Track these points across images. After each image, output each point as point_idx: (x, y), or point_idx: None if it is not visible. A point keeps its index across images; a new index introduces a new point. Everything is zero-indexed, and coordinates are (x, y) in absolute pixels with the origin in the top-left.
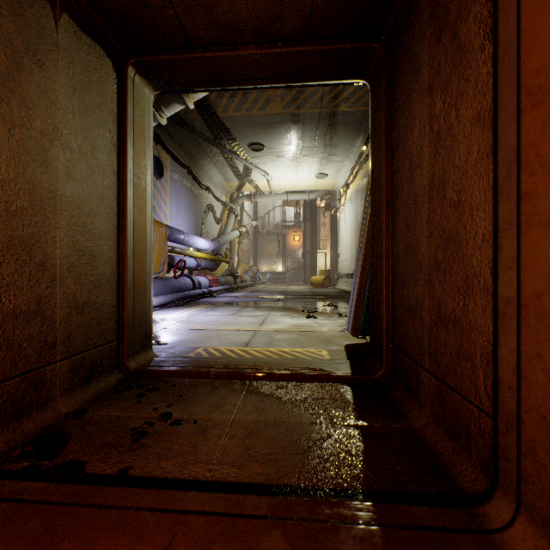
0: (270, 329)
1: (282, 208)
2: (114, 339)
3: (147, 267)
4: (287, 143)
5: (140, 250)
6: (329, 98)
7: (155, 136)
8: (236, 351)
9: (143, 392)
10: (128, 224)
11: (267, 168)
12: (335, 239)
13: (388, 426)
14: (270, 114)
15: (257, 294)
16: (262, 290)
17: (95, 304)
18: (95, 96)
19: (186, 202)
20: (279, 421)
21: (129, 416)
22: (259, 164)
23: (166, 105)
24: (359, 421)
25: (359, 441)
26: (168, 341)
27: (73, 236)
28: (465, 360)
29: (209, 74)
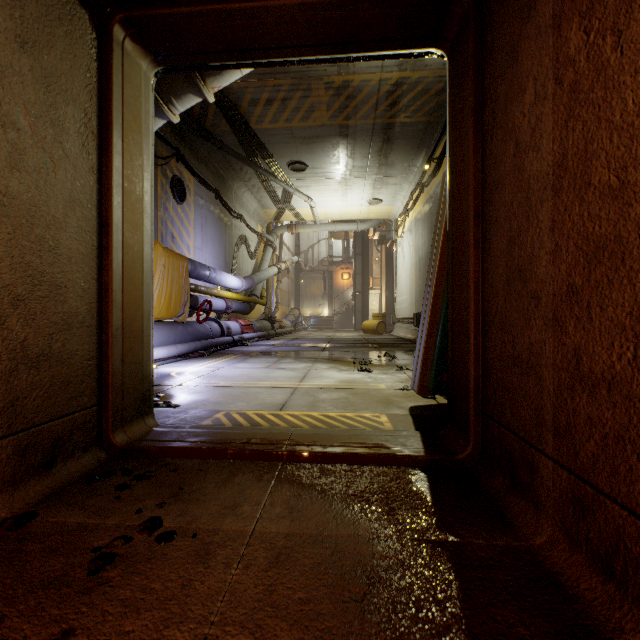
0: (313, 386)
1: (328, 241)
2: (93, 403)
3: (144, 305)
4: (334, 161)
5: (133, 281)
6: (385, 106)
7: (176, 151)
8: (268, 417)
9: (129, 481)
10: (114, 244)
11: (311, 192)
12: (391, 277)
13: (490, 544)
14: (314, 126)
15: (298, 342)
16: (305, 337)
17: (61, 355)
18: (61, 58)
19: (213, 232)
20: (323, 534)
21: (96, 524)
22: (300, 188)
23: (177, 96)
24: (445, 534)
25: (450, 573)
26: (182, 402)
27: (21, 256)
28: (638, 452)
29: (227, 39)
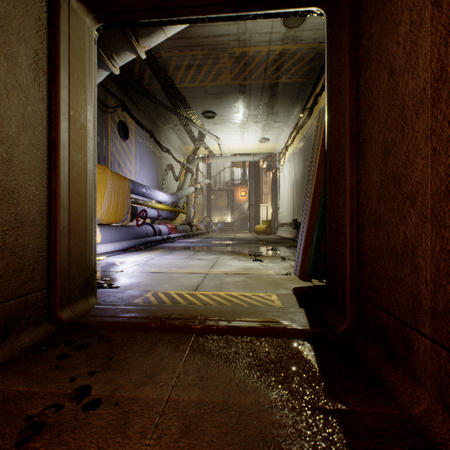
0: (220, 272)
1: (231, 169)
2: (43, 287)
3: (88, 209)
4: (235, 111)
5: (78, 190)
6: (272, 70)
7: (121, 103)
8: (185, 296)
9: (69, 351)
10: (61, 160)
11: (218, 133)
12: (275, 194)
13: (374, 412)
14: (220, 85)
15: (209, 240)
16: (214, 236)
17: (14, 248)
18: (14, 5)
19: (148, 161)
20: (228, 402)
21: (34, 392)
22: (211, 130)
23: (117, 52)
24: (334, 402)
25: (343, 444)
26: (121, 284)
27: None
28: None
29: None
